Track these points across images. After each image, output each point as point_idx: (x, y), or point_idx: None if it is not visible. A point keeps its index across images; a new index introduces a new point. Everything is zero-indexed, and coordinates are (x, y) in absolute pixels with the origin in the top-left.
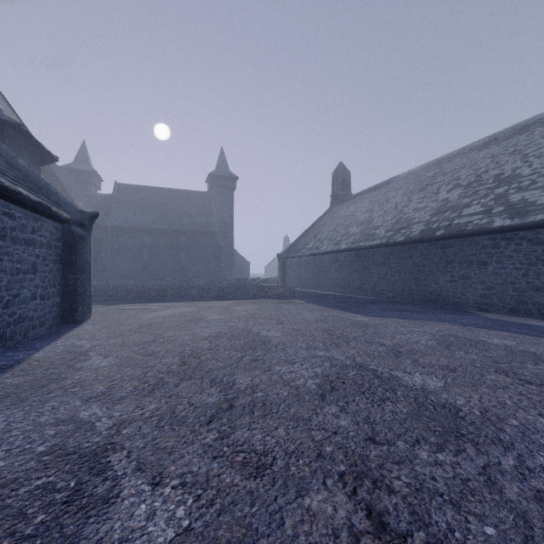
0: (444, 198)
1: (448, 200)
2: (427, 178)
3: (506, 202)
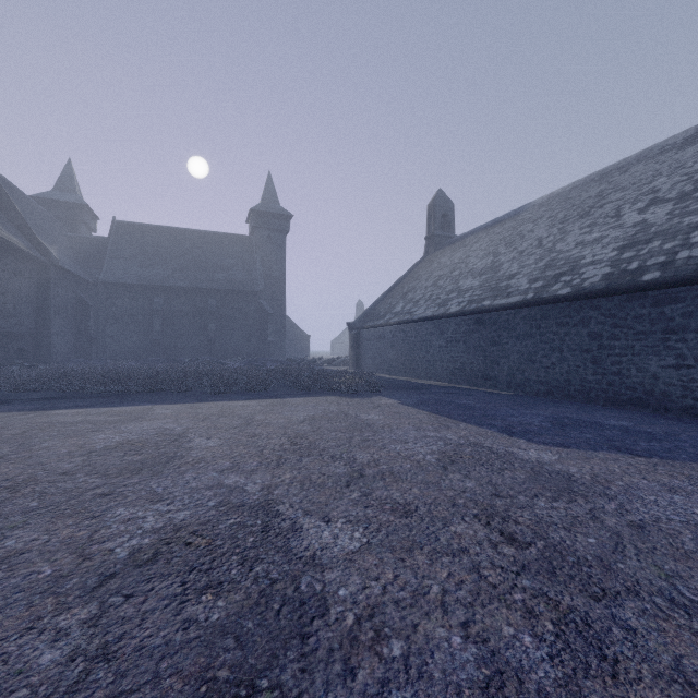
0: (638, 221)
1: (647, 223)
2: (589, 199)
3: None
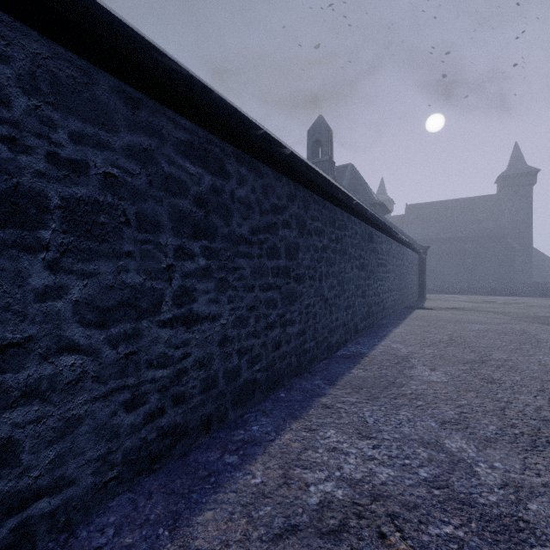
0: None
1: None
2: None
3: None
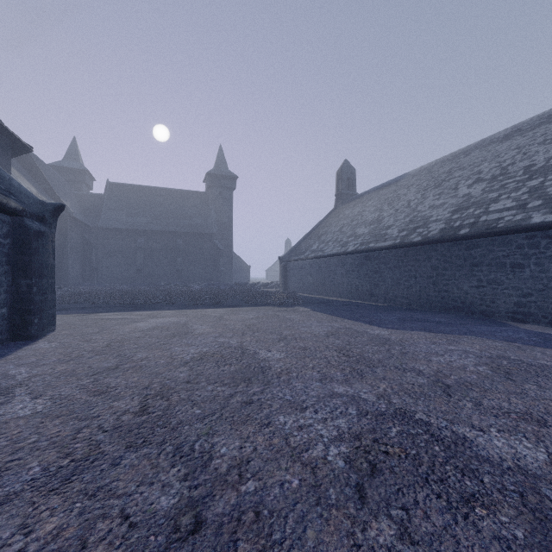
0: (466, 193)
1: (470, 195)
2: (443, 174)
3: (544, 195)
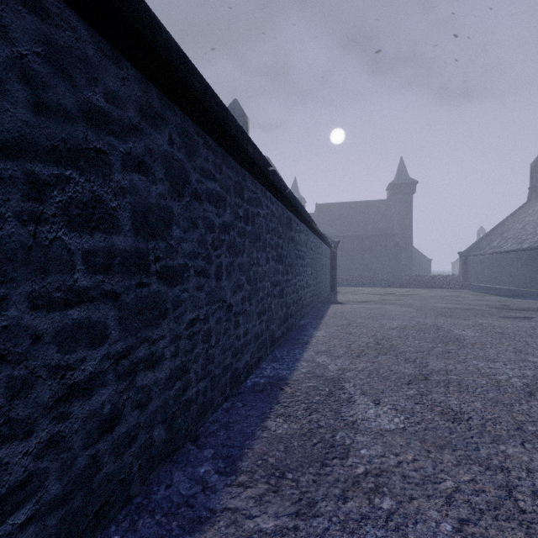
0: None
1: None
2: None
3: None
